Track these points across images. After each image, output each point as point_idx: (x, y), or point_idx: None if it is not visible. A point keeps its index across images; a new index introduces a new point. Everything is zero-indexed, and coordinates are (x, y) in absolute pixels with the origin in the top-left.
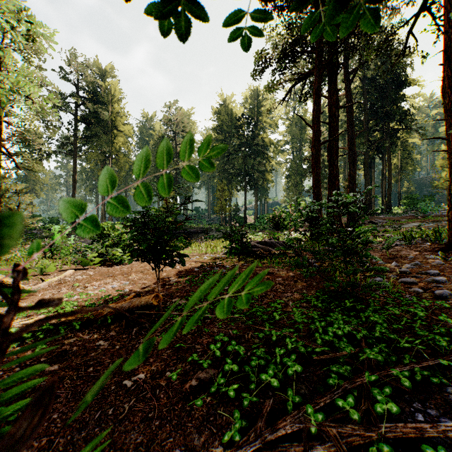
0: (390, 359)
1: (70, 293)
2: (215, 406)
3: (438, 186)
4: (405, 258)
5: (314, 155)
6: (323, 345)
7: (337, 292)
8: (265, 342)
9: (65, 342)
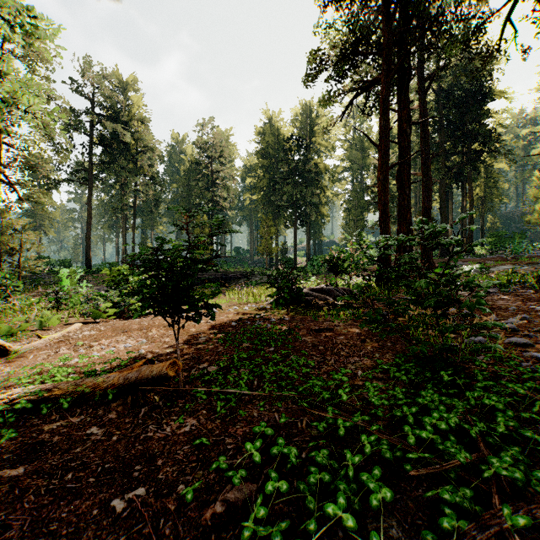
0: (533, 476)
1: (67, 355)
2: None
3: (531, 220)
4: (506, 310)
5: (381, 181)
6: (417, 445)
7: (427, 359)
8: (327, 436)
9: (45, 428)
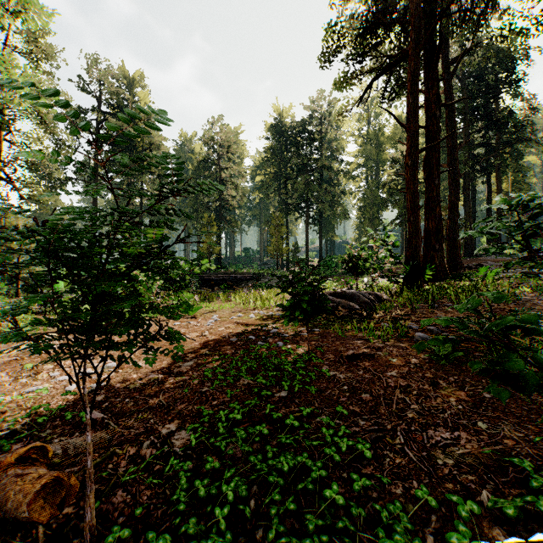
0: None
1: None
2: None
3: None
4: None
5: (410, 166)
6: None
7: None
8: None
9: None
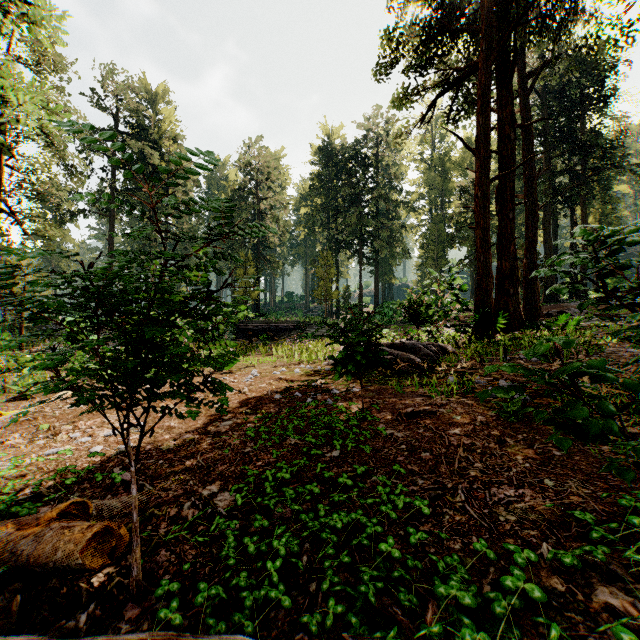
0: None
1: None
2: None
3: None
4: None
5: (480, 198)
6: None
7: None
8: None
9: None
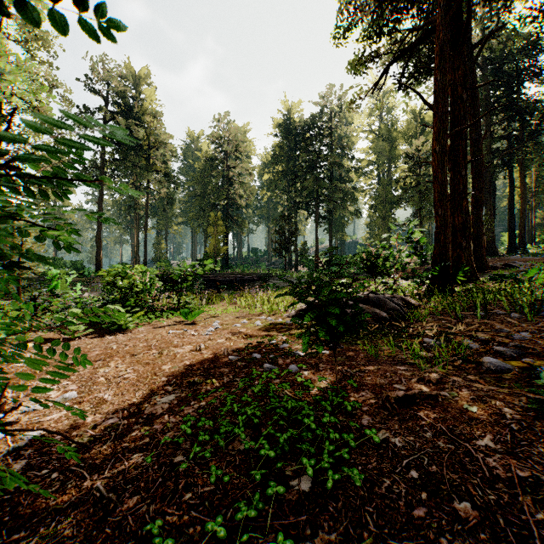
0: None
1: None
2: None
3: None
4: None
5: (438, 153)
6: None
7: None
8: None
9: None
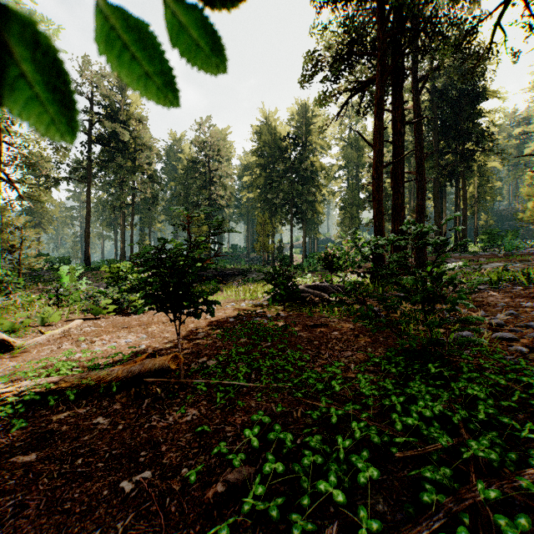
0: (508, 458)
1: (71, 350)
2: (250, 530)
3: (524, 218)
4: (495, 306)
5: (376, 180)
6: (404, 431)
7: (416, 353)
8: (320, 424)
9: (53, 418)
